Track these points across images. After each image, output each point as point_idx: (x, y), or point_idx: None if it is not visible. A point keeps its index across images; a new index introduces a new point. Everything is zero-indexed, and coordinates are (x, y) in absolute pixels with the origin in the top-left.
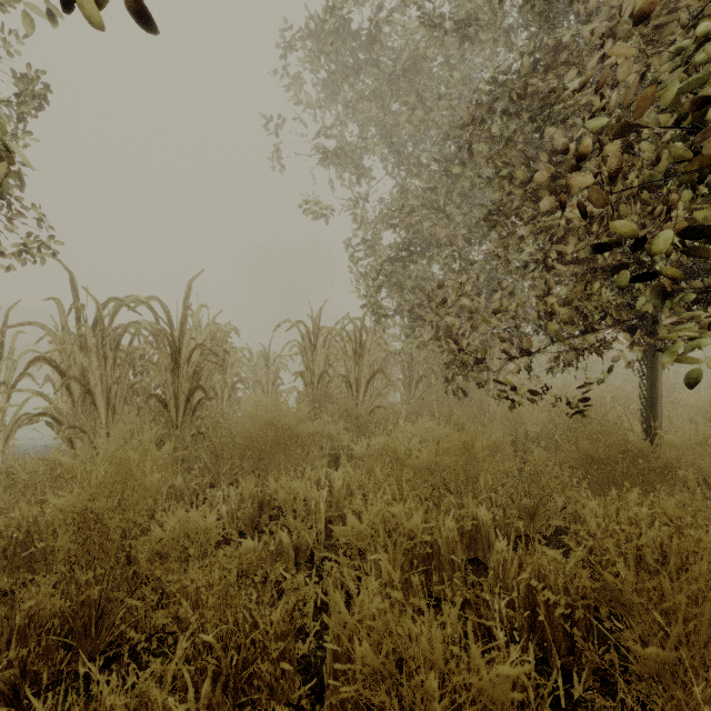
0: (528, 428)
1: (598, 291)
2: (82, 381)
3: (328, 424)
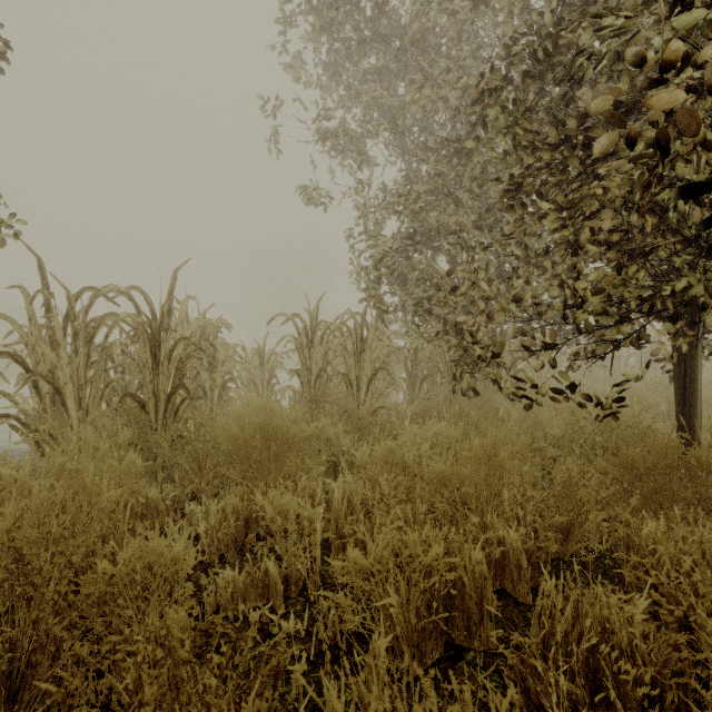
0: (548, 431)
1: (634, 275)
2: (49, 379)
3: (326, 427)
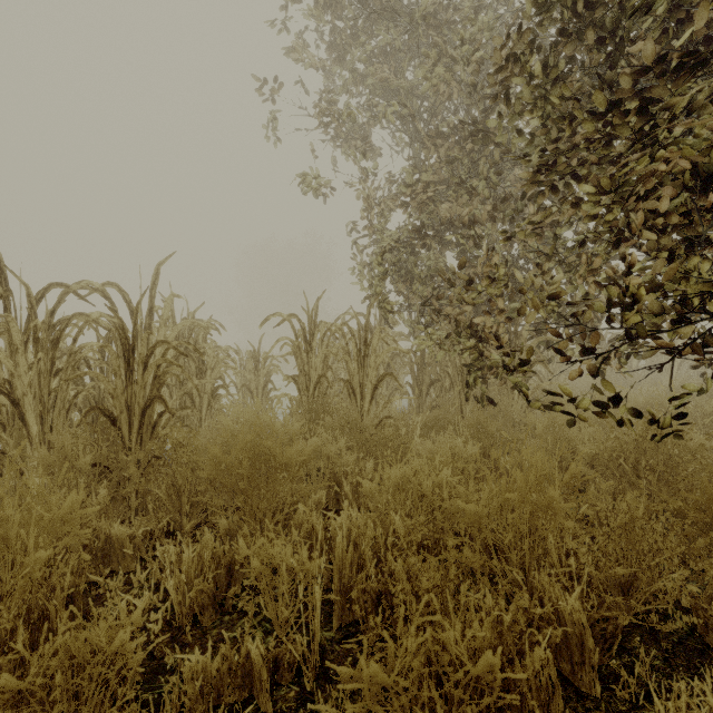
0: (580, 447)
1: (695, 267)
2: (4, 389)
3: (326, 443)
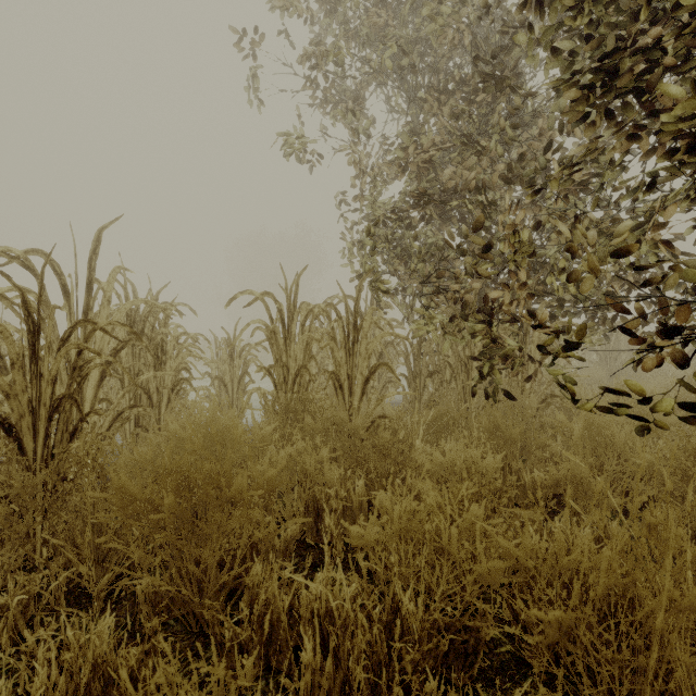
0: (636, 460)
1: None
2: None
3: (303, 455)
